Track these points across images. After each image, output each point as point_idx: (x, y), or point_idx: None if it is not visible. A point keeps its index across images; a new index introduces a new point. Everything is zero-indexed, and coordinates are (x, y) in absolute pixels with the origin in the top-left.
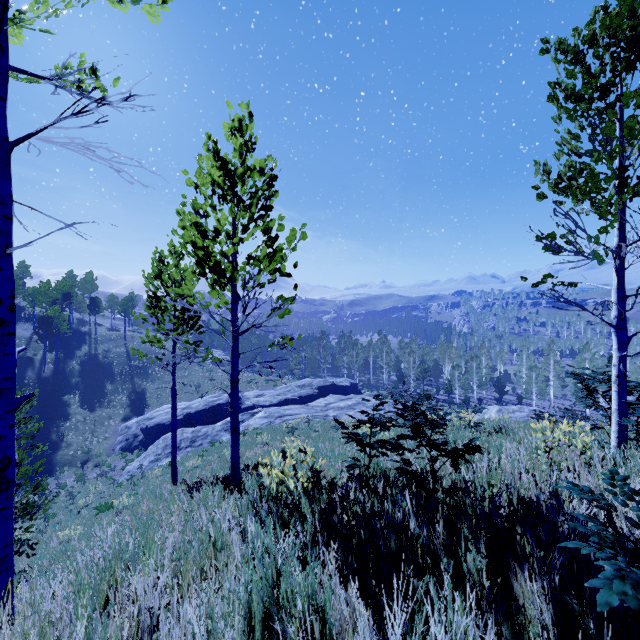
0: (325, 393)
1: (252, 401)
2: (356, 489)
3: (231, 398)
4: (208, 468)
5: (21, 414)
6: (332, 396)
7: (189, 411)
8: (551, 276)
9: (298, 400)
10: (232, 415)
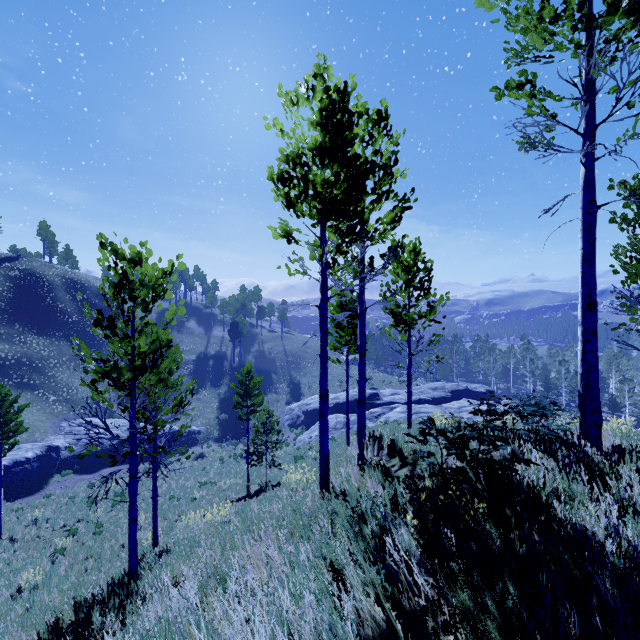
0: (458, 397)
1: (388, 398)
2: None
3: (407, 388)
4: None
5: (254, 390)
6: (465, 400)
7: (338, 401)
8: (624, 324)
9: (431, 401)
10: (408, 397)
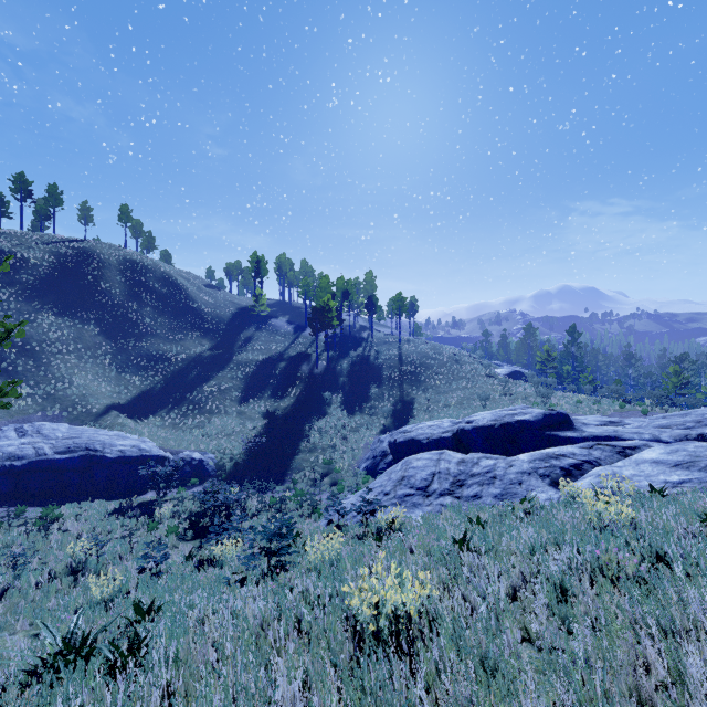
0: None
1: (598, 428)
2: None
3: None
4: None
5: None
6: None
7: (462, 425)
8: None
9: None
10: None
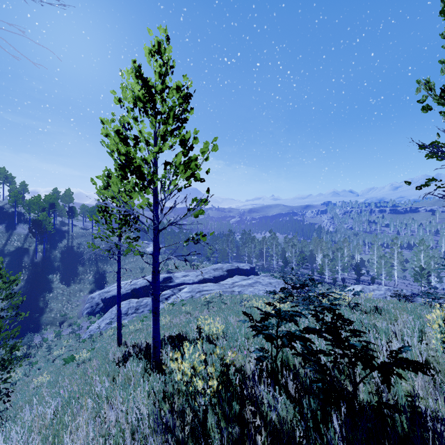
0: (232, 274)
1: (180, 280)
2: (265, 382)
3: (152, 286)
4: (145, 332)
5: (9, 290)
6: (237, 277)
7: (135, 287)
8: (434, 180)
9: (213, 279)
10: (153, 301)
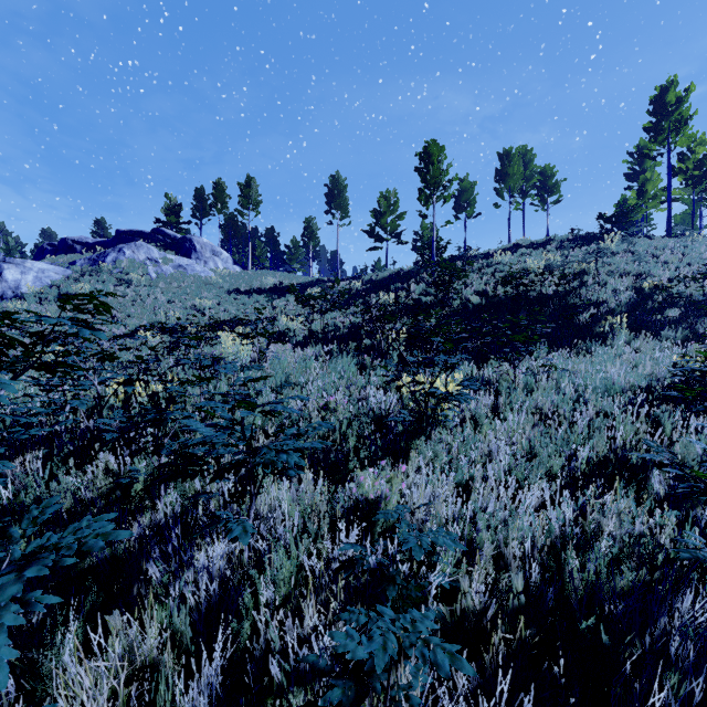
0: None
1: None
2: None
3: None
4: None
5: None
6: None
7: None
8: None
9: None
10: None
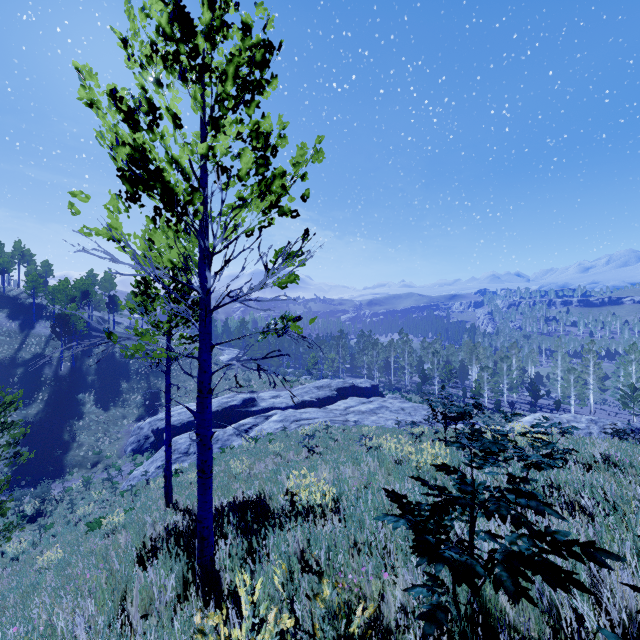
0: (344, 395)
1: (267, 403)
2: None
3: (197, 419)
4: None
5: (4, 417)
6: (352, 399)
7: None
8: None
9: (316, 402)
10: (199, 448)
